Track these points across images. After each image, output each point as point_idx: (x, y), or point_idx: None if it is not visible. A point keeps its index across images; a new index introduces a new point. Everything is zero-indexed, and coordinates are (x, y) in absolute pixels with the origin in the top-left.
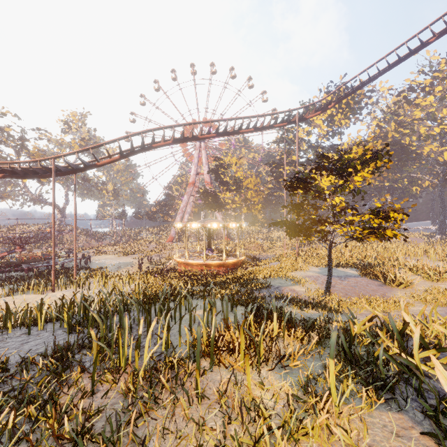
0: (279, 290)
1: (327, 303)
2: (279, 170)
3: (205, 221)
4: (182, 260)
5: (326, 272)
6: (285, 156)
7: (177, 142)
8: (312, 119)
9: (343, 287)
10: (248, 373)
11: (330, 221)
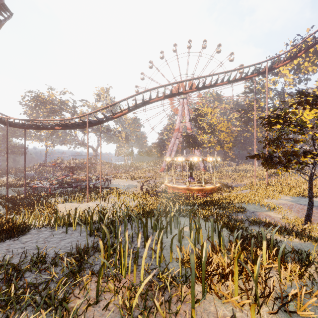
0: (255, 215)
1: (311, 233)
2: (247, 115)
3: (188, 156)
4: (171, 184)
5: (299, 201)
6: (255, 102)
7: (167, 97)
8: (278, 70)
9: None
10: None
11: (315, 152)
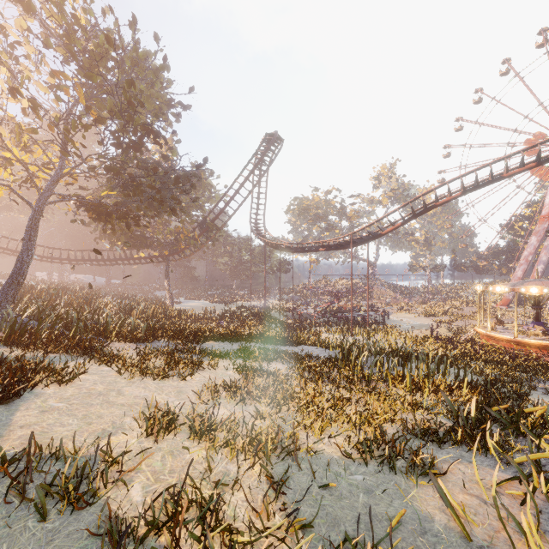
0: None
1: None
2: None
3: (524, 283)
4: (482, 330)
5: None
6: None
7: (467, 191)
8: None
9: None
10: (390, 382)
11: None
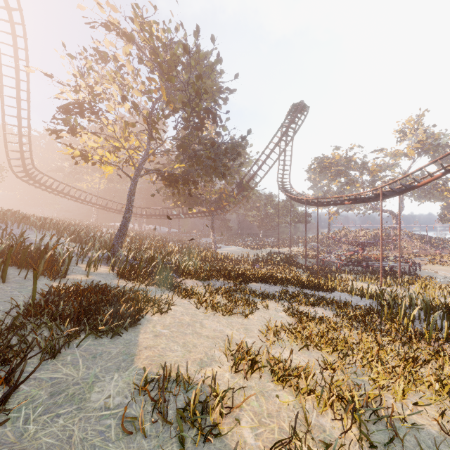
0: None
1: None
2: None
3: None
4: None
5: None
6: None
7: None
8: None
9: None
10: None
11: None
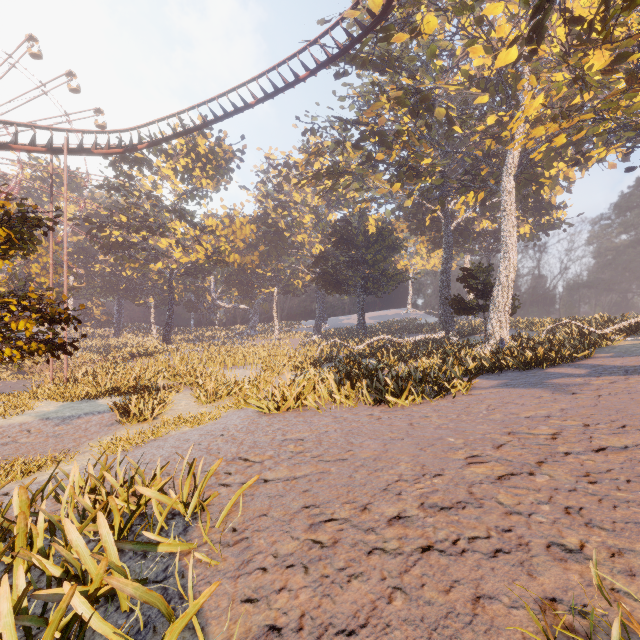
0: None
1: None
2: (102, 233)
3: None
4: None
5: (60, 412)
6: (51, 208)
7: None
8: (159, 166)
9: (29, 441)
10: None
11: None
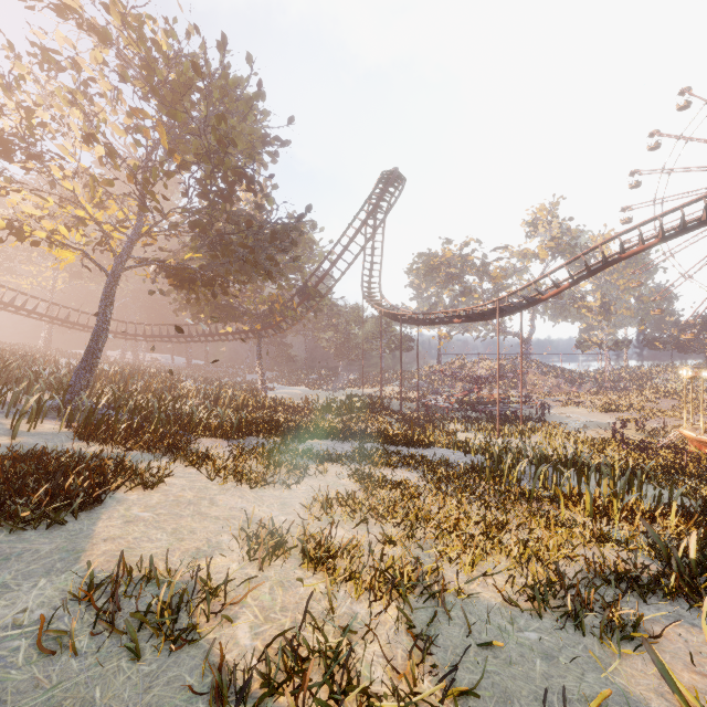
0: None
1: None
2: None
3: None
4: (691, 433)
5: None
6: None
7: (669, 237)
8: None
9: None
10: (561, 503)
11: None
